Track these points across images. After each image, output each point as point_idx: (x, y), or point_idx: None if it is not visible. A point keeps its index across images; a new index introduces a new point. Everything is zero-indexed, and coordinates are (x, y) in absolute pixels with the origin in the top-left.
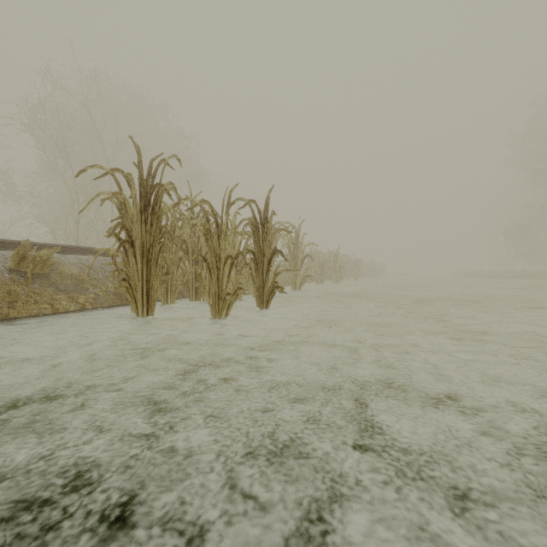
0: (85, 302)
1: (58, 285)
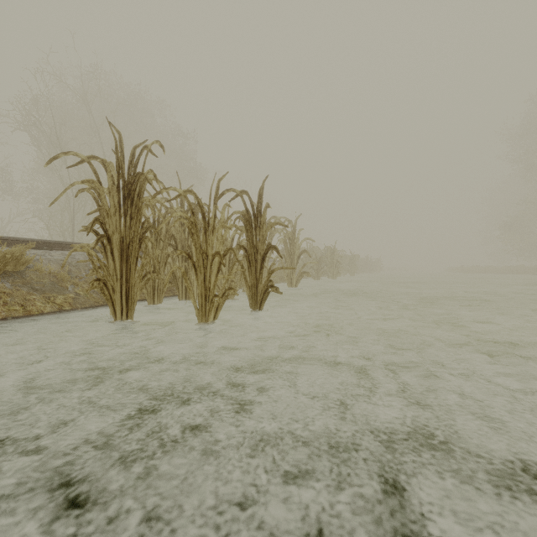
0: (62, 302)
1: (33, 284)
